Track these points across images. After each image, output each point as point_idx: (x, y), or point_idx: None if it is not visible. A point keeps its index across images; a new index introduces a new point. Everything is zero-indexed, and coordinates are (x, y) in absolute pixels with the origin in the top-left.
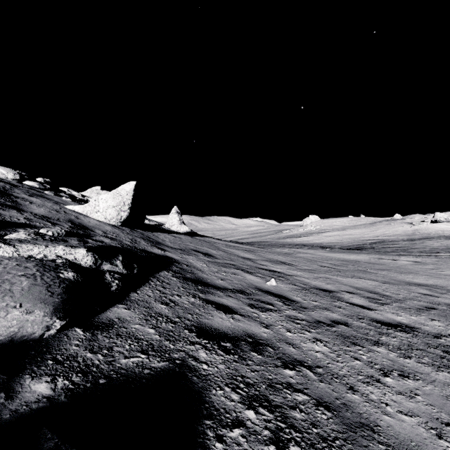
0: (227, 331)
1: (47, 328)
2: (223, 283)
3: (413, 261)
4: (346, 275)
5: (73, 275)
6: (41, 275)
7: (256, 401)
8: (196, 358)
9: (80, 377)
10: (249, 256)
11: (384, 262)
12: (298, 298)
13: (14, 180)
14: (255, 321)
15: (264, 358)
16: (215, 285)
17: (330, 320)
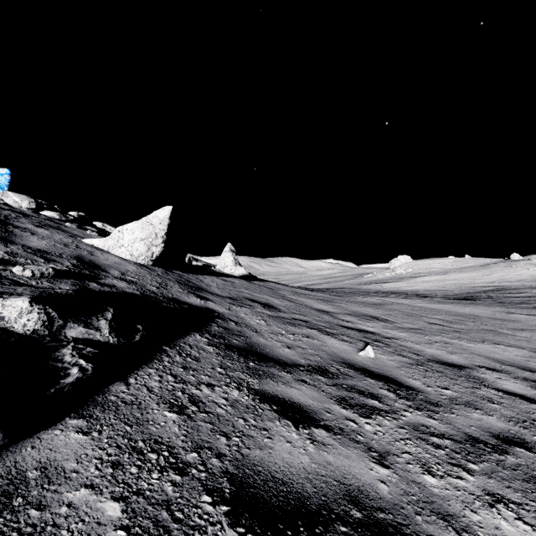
0: (302, 486)
1: None
2: (291, 354)
3: None
4: (473, 338)
5: None
6: None
7: None
8: None
9: None
10: (326, 308)
11: (517, 318)
12: (416, 382)
13: (29, 209)
14: (356, 445)
15: None
16: (278, 357)
17: (492, 435)
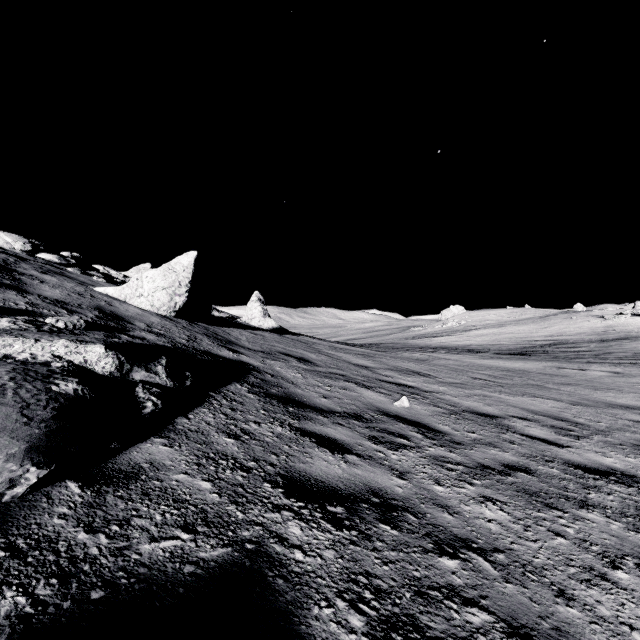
0: (336, 484)
1: (10, 484)
2: (328, 403)
3: (611, 371)
4: (514, 391)
5: (76, 387)
6: (16, 388)
7: (396, 631)
8: (283, 537)
9: (53, 586)
10: (366, 363)
11: (566, 373)
12: (445, 427)
13: (24, 252)
14: (382, 466)
15: (403, 535)
16: (315, 405)
17: (502, 465)
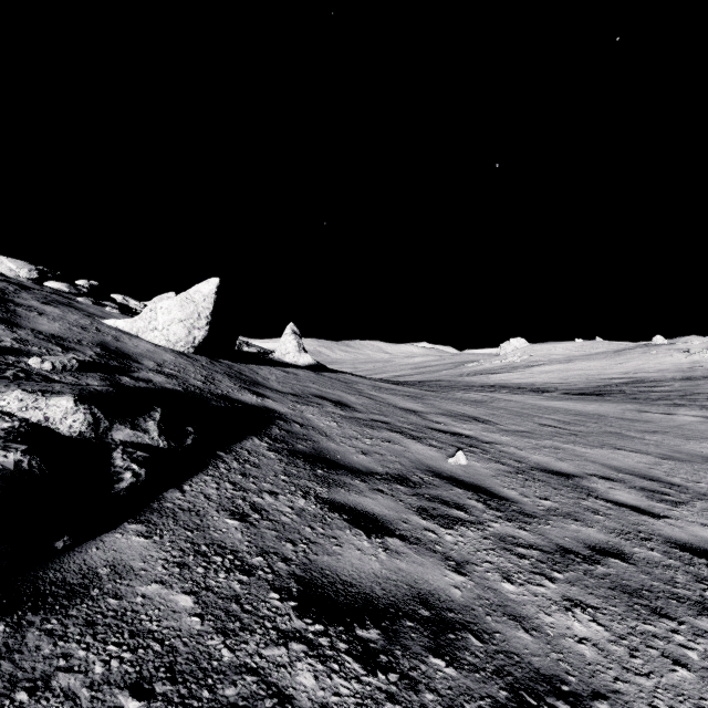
0: (371, 588)
1: None
2: (367, 461)
3: (704, 416)
4: (590, 442)
5: (20, 458)
6: None
7: None
8: (286, 695)
9: None
10: (414, 407)
11: (650, 418)
12: (512, 492)
13: (29, 280)
14: (433, 554)
15: (463, 675)
16: (351, 465)
17: (587, 547)
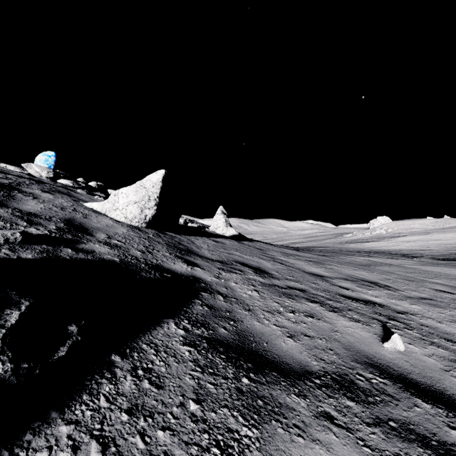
0: None
1: None
2: (297, 350)
3: None
4: None
5: None
6: None
7: None
8: None
9: None
10: (319, 272)
11: None
12: None
13: (48, 178)
14: None
15: None
16: (280, 359)
17: None
